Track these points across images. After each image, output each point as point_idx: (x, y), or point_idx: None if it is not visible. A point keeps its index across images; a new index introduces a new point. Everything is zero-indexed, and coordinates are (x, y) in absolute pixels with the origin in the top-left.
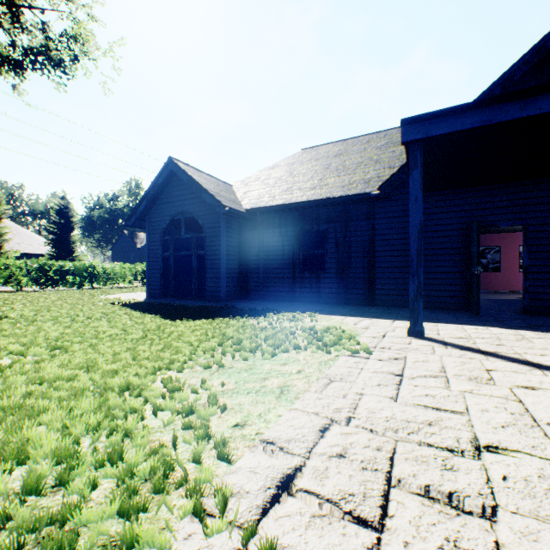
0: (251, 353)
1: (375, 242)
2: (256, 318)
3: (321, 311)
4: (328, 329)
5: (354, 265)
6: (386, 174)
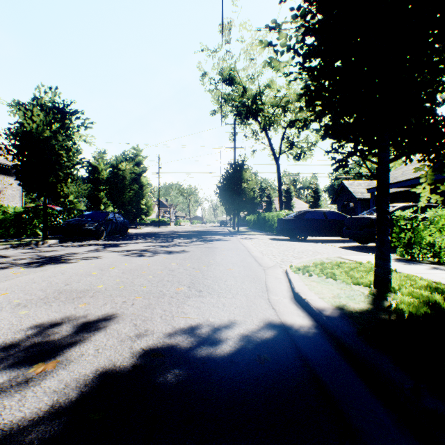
0: None
1: None
2: None
3: None
4: None
5: None
6: None
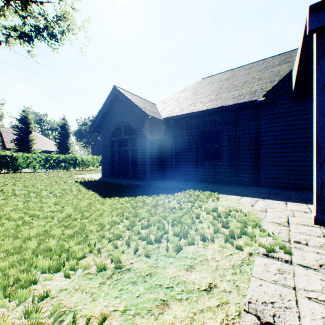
0: (156, 243)
1: (260, 138)
2: (168, 196)
3: (219, 190)
4: (229, 211)
5: (243, 156)
6: (268, 86)
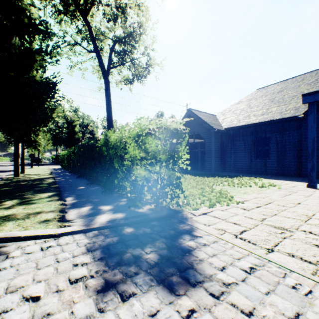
0: (232, 186)
1: (302, 142)
2: (232, 178)
3: (265, 177)
4: (266, 183)
5: (288, 155)
6: None
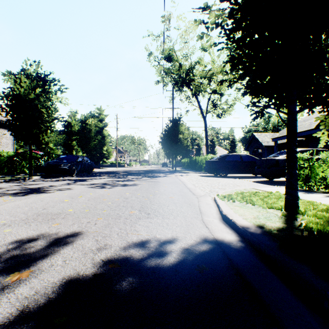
0: None
1: None
2: None
3: None
4: None
5: None
6: None
